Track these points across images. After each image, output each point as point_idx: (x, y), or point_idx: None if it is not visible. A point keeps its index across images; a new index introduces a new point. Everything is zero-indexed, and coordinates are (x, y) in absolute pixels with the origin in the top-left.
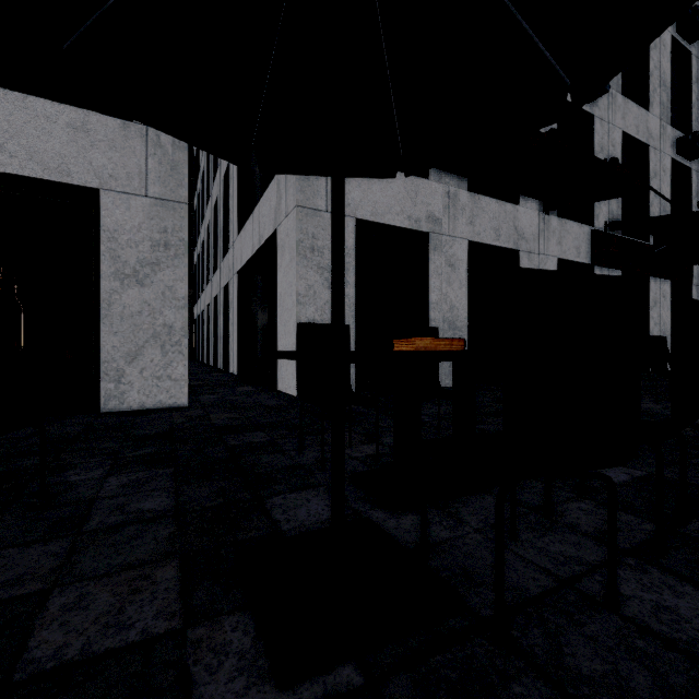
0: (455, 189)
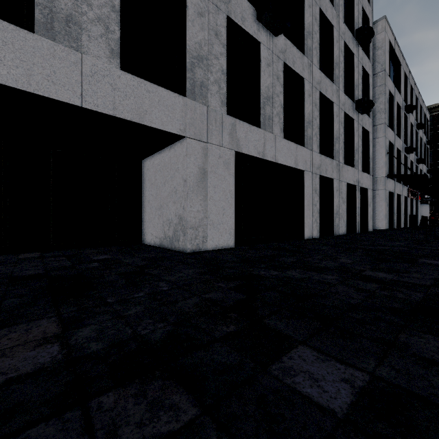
0: (395, 181)
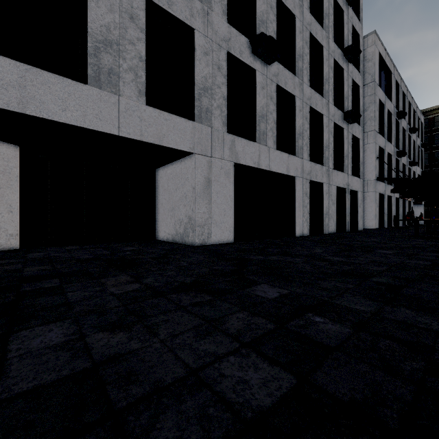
0: (386, 184)
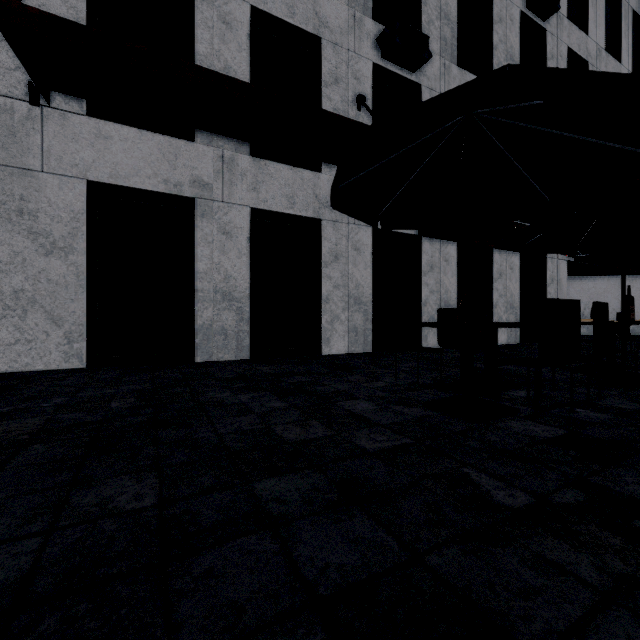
0: (233, 153)
